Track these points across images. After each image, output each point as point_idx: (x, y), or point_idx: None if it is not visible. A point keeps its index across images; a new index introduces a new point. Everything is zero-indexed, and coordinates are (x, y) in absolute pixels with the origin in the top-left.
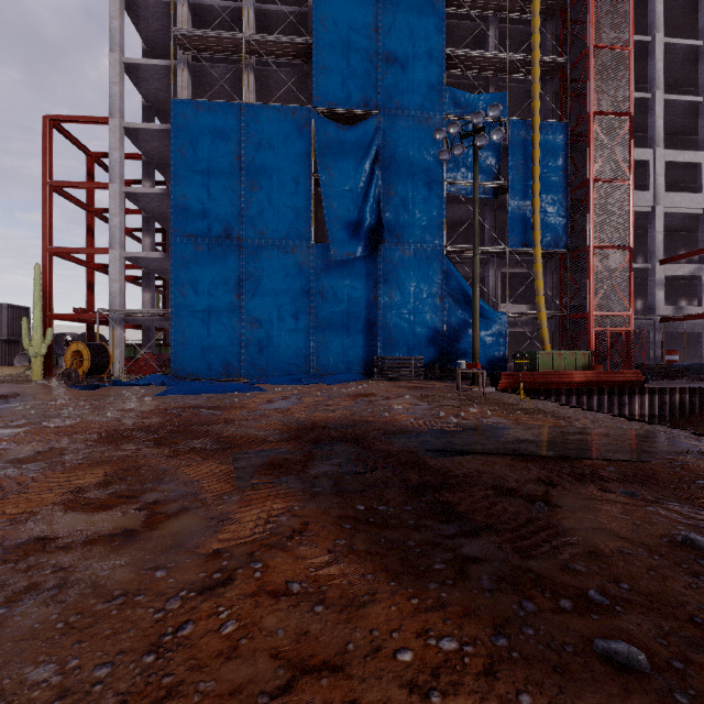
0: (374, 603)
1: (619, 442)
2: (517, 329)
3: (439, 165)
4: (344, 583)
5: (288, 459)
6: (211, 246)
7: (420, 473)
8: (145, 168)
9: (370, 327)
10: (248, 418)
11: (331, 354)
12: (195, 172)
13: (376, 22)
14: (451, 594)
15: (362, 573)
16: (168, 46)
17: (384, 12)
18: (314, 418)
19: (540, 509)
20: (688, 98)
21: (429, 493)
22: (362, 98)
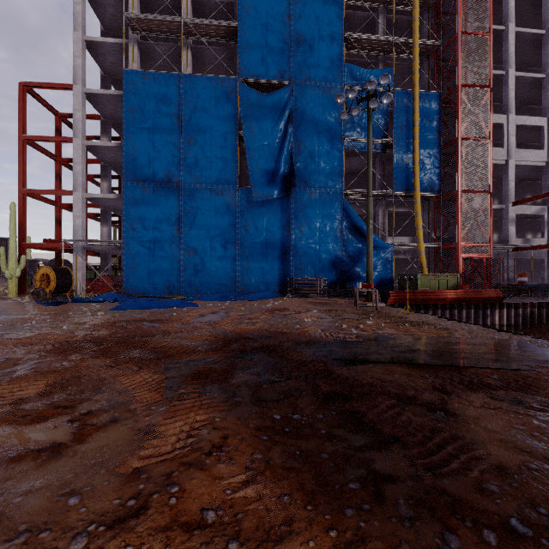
0: (291, 536)
1: (497, 351)
2: (401, 256)
3: (339, 125)
4: (261, 508)
5: (213, 368)
6: (156, 189)
7: (330, 382)
8: (103, 126)
9: (284, 254)
10: (182, 330)
11: (253, 276)
12: (143, 129)
13: (289, 10)
14: (370, 524)
15: (278, 494)
16: (122, 28)
17: (295, 2)
18: (237, 330)
19: (441, 419)
20: (533, 75)
21: (339, 402)
22: (278, 71)
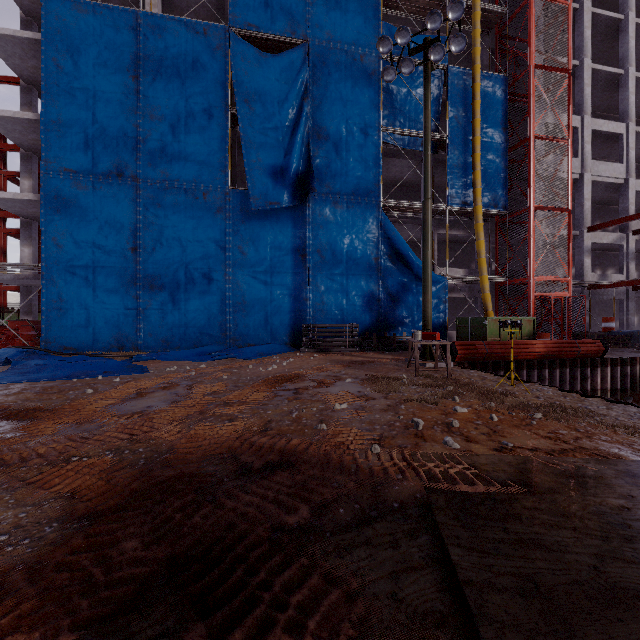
0: None
1: None
2: (454, 295)
3: (375, 109)
4: None
5: None
6: (98, 186)
7: None
8: (24, 95)
9: (297, 289)
10: (33, 455)
11: (252, 321)
12: (75, 90)
13: None
14: None
15: None
16: None
17: None
18: (184, 444)
19: None
20: (611, 69)
21: None
22: (288, 23)
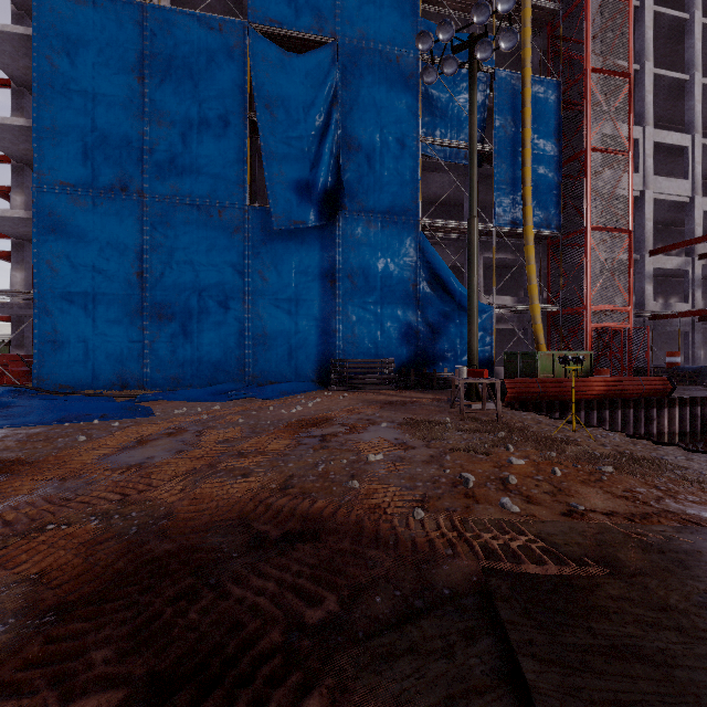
0: None
1: None
2: (501, 326)
3: (413, 117)
4: None
5: None
6: (98, 202)
7: None
8: (15, 99)
9: (325, 320)
10: None
11: (274, 356)
12: (72, 92)
13: None
14: None
15: None
16: None
17: None
18: (186, 507)
19: None
20: (675, 75)
21: None
22: (315, 19)
